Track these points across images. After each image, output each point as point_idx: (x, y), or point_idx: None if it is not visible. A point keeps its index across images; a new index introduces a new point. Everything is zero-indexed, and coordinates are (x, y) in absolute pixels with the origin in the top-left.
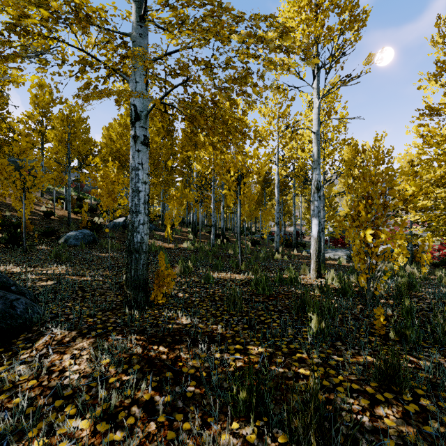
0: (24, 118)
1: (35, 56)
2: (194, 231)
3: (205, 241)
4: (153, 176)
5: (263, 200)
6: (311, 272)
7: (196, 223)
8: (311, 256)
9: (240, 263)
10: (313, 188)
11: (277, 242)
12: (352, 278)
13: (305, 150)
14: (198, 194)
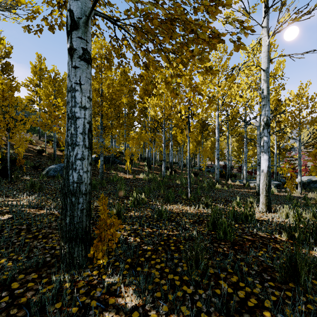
0: (26, 82)
1: (7, 9)
2: (149, 165)
3: (157, 172)
4: (114, 119)
5: (201, 141)
6: (260, 205)
7: (150, 158)
8: (261, 191)
9: (189, 194)
10: (262, 124)
11: (217, 174)
12: (303, 213)
13: (243, 96)
14: (151, 134)
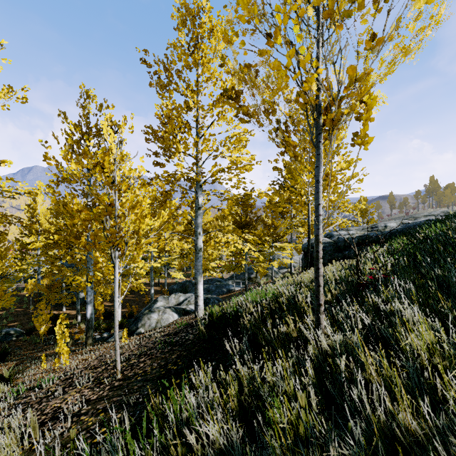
0: None
1: None
2: None
3: None
4: None
5: None
6: None
7: None
8: None
9: None
10: None
11: None
12: None
13: None
14: None
